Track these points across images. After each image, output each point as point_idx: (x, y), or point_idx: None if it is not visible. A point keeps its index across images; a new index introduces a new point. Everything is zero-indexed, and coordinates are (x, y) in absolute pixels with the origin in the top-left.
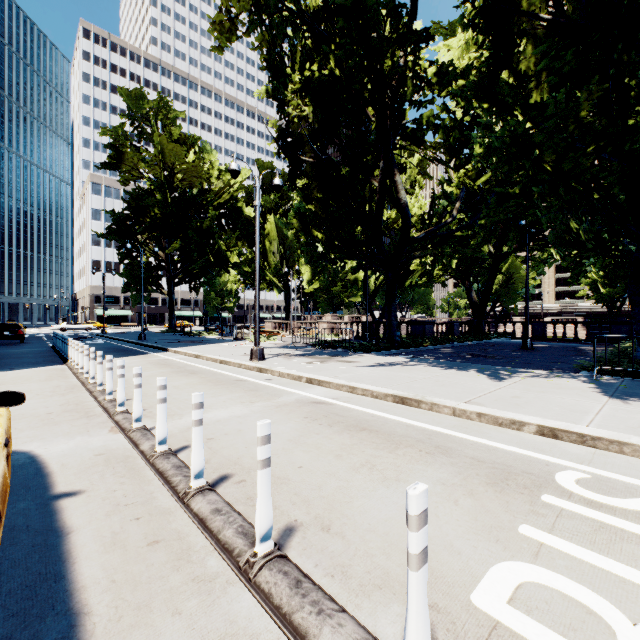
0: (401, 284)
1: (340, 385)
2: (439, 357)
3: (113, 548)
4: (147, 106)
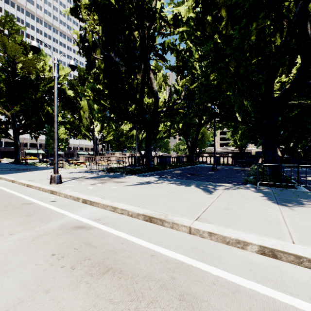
0: (154, 137)
1: (105, 205)
2: (174, 176)
3: None
4: None
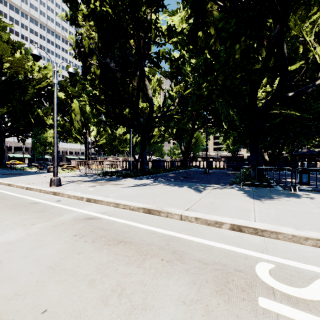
0: (149, 141)
1: (109, 202)
2: (168, 179)
3: None
4: None
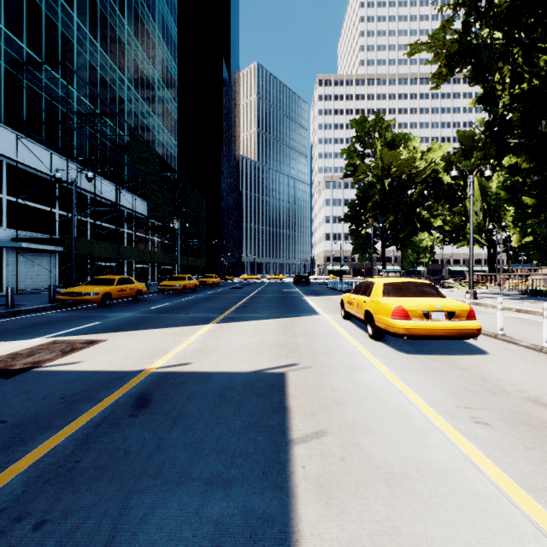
0: None
1: None
2: None
3: None
4: (368, 125)
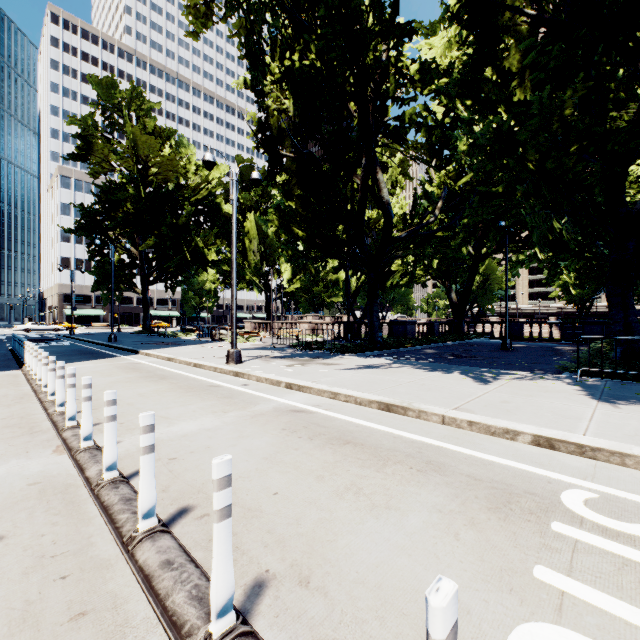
0: (382, 284)
1: (321, 391)
2: (422, 358)
3: (21, 628)
4: (119, 96)
